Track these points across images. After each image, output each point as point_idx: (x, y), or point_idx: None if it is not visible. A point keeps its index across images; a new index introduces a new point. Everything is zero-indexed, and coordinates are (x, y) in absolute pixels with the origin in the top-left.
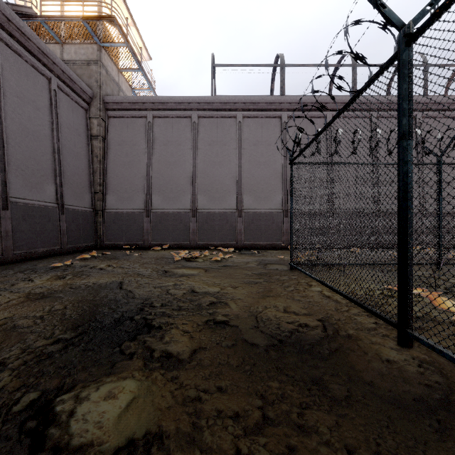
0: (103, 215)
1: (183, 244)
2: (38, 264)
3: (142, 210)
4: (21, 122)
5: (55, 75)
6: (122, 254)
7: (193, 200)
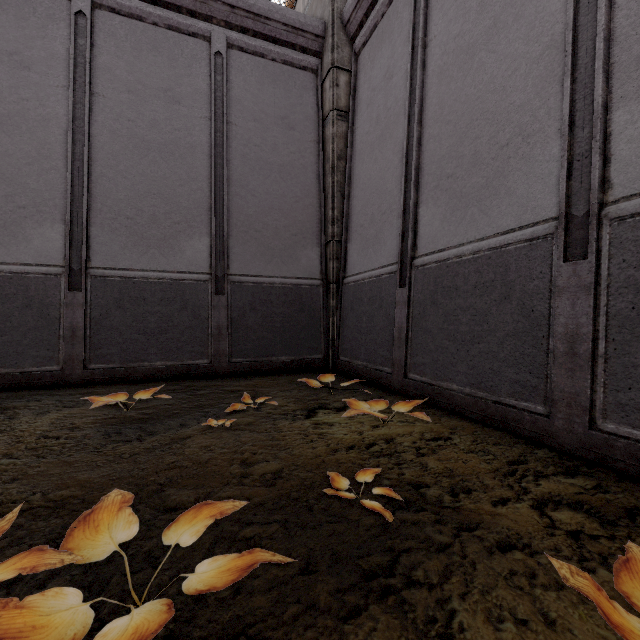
0: (339, 291)
1: (507, 407)
2: (37, 400)
3: (394, 267)
4: (135, 134)
5: (220, 24)
6: (224, 408)
7: (572, 161)
